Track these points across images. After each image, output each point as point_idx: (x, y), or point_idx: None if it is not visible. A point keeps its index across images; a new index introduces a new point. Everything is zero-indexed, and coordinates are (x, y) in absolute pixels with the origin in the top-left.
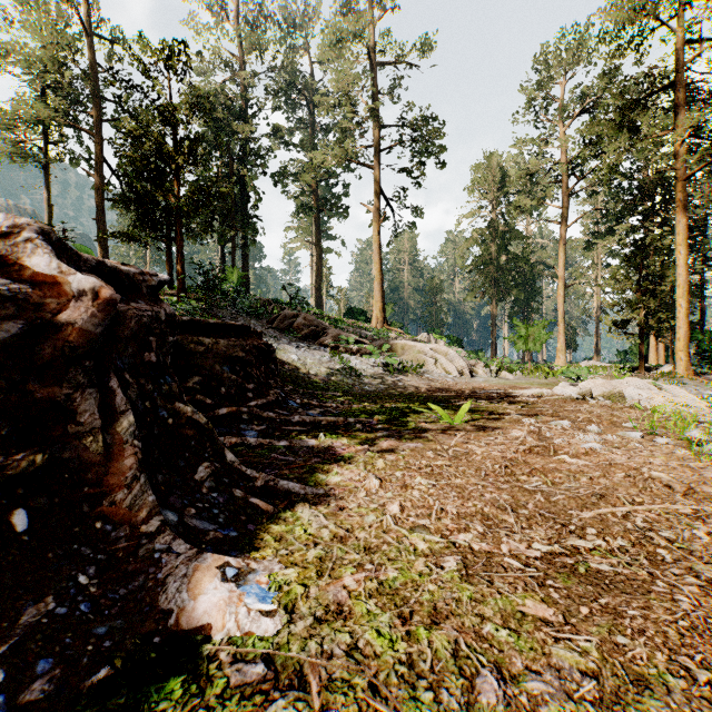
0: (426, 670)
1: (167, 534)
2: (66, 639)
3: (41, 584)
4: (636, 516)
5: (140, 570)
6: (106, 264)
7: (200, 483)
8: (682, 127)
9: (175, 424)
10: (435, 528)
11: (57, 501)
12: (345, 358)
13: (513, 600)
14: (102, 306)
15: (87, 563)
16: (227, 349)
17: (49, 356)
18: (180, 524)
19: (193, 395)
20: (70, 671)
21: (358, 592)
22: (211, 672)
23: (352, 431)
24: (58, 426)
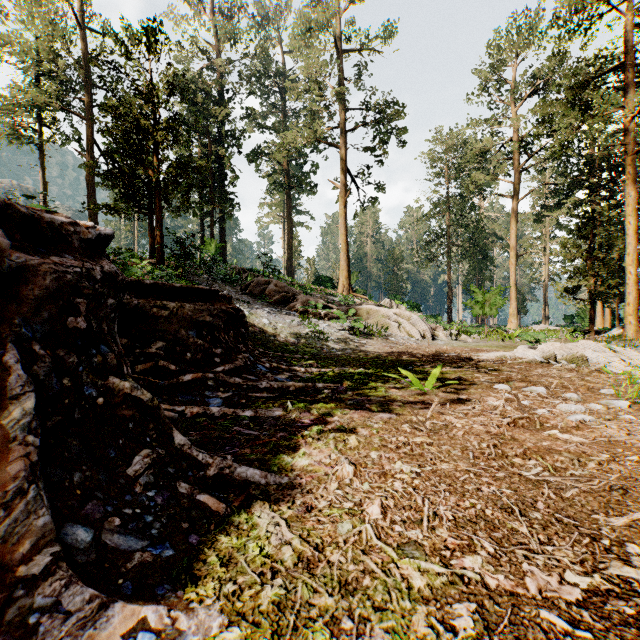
0: None
1: (58, 577)
2: None
3: None
4: None
5: None
6: (18, 208)
7: (134, 479)
8: (631, 104)
9: (107, 404)
10: (430, 546)
11: None
12: (314, 322)
13: None
14: None
15: None
16: (193, 314)
17: None
18: (94, 545)
19: (155, 361)
20: None
21: None
22: None
23: (320, 397)
24: None
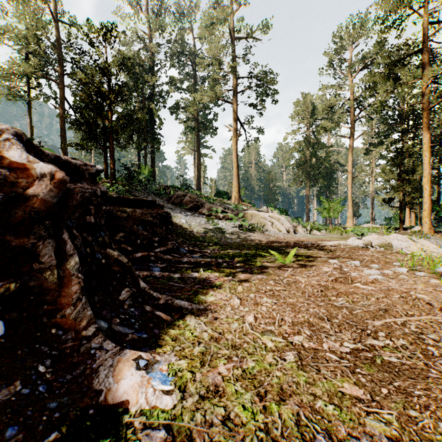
0: (278, 435)
1: (100, 337)
2: (28, 411)
3: (12, 372)
4: (410, 324)
5: (81, 361)
6: (61, 158)
7: (123, 302)
8: (427, 77)
9: (106, 263)
10: (278, 332)
11: (25, 315)
12: (215, 222)
13: (335, 383)
14: (57, 184)
15: (45, 357)
16: (141, 215)
17: (21, 217)
18: (109, 329)
19: (119, 244)
20: (30, 435)
21: (229, 377)
22: (128, 436)
23: (220, 267)
24: (27, 264)
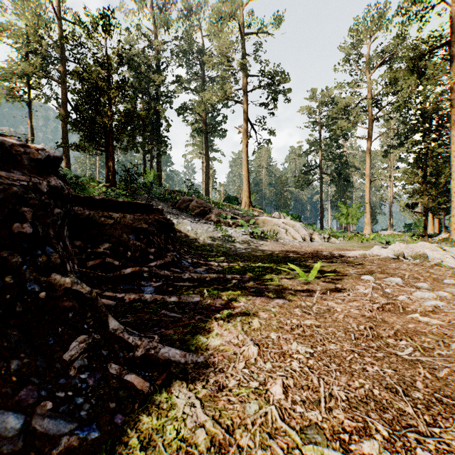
0: None
1: None
2: None
3: None
4: None
5: None
6: None
7: (69, 363)
8: None
9: (49, 297)
10: (329, 428)
11: None
12: (224, 229)
13: None
14: None
15: None
16: (133, 222)
17: None
18: (23, 432)
19: (103, 258)
20: None
21: None
22: None
23: (229, 286)
24: None
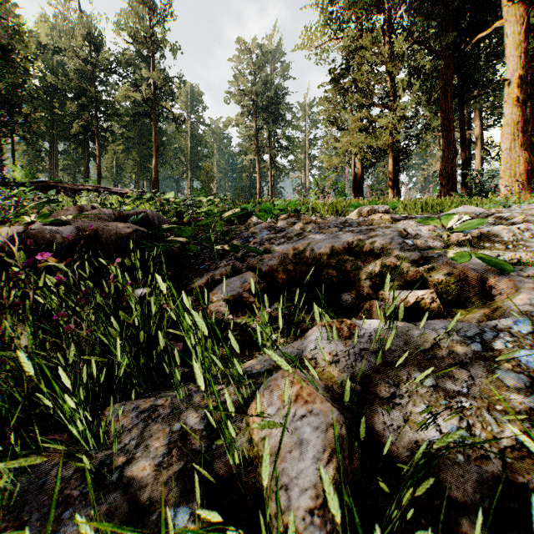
0: None
1: None
2: None
3: None
4: None
5: None
6: None
7: None
8: None
9: None
10: None
11: None
12: None
13: None
14: None
15: None
16: None
17: None
18: None
19: None
20: None
21: None
22: None
23: None
24: None
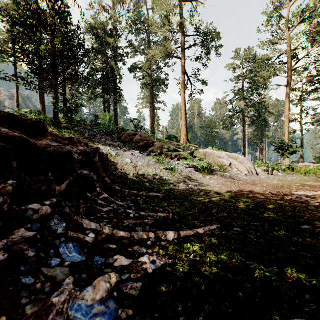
0: None
1: None
2: None
3: None
4: None
5: None
6: None
7: None
8: None
9: None
10: None
11: None
12: (167, 161)
13: None
14: None
15: None
16: None
17: None
18: None
19: None
20: None
21: None
22: None
23: None
24: None
